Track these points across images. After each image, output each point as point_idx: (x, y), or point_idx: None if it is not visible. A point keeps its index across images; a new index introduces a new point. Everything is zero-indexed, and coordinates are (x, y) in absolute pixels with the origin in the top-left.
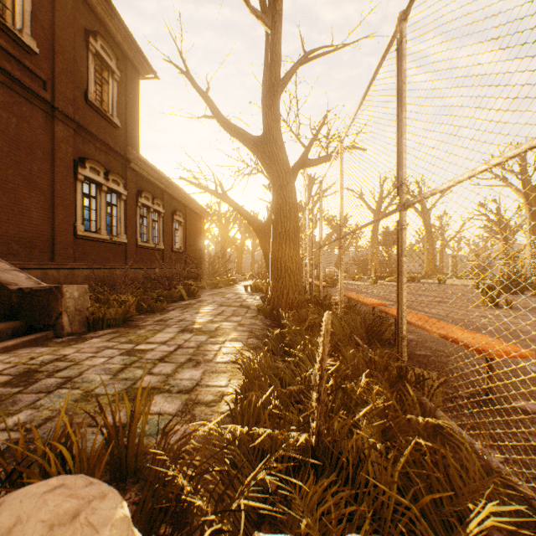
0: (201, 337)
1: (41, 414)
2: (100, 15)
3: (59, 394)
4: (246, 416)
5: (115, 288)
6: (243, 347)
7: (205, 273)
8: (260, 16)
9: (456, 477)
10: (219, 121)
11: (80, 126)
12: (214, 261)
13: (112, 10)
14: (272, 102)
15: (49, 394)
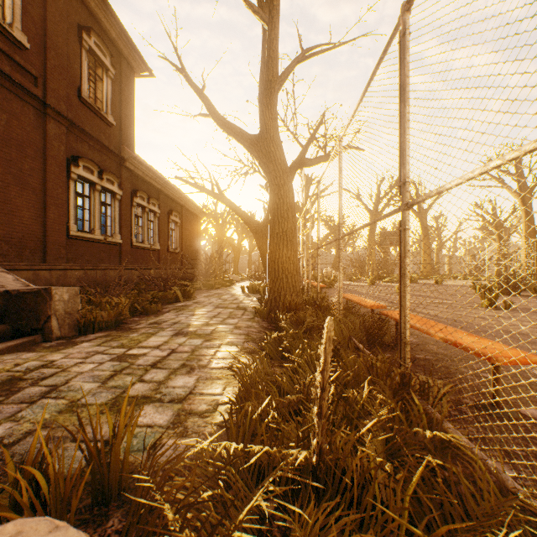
0: (196, 341)
1: (21, 428)
2: (93, 11)
3: (43, 404)
4: (242, 430)
5: (109, 290)
6: (239, 351)
7: (201, 274)
8: (257, 11)
9: (470, 499)
10: (215, 119)
11: (73, 123)
12: (211, 262)
13: (106, 6)
14: (269, 100)
15: (32, 405)
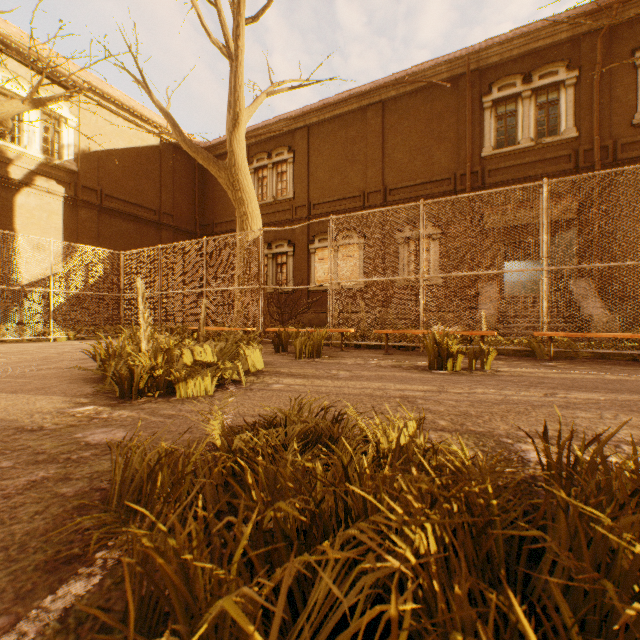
0: None
1: None
2: None
3: None
4: None
5: None
6: None
7: None
8: None
9: None
10: None
11: None
12: None
13: None
14: None
15: None
